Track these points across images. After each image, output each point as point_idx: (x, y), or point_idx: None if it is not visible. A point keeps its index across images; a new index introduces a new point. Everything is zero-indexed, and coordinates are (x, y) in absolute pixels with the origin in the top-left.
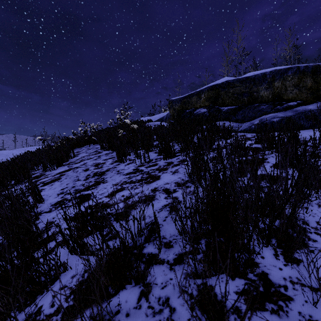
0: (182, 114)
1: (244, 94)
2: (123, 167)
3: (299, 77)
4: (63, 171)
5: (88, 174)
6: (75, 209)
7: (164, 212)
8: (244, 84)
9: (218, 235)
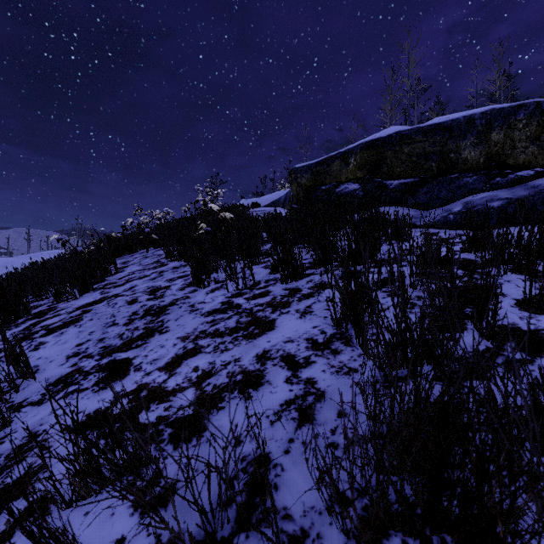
0: (314, 194)
1: (430, 155)
2: (203, 298)
3: (539, 122)
4: (90, 303)
5: (134, 311)
6: (91, 401)
7: (286, 424)
8: (430, 137)
9: (439, 528)
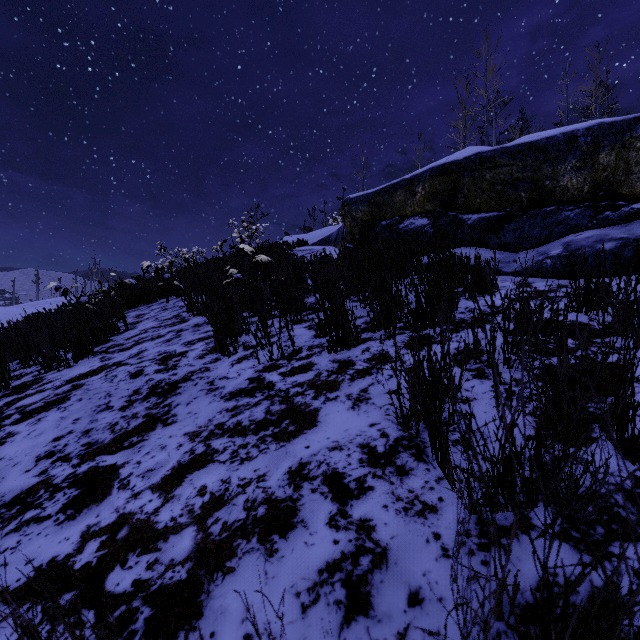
0: (373, 230)
1: (519, 183)
2: (226, 371)
3: None
4: (84, 375)
5: (137, 388)
6: (49, 541)
7: (326, 613)
8: (519, 160)
9: None
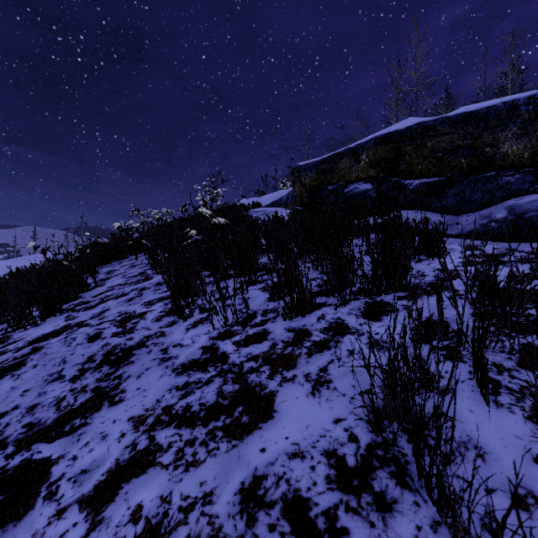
0: (320, 194)
1: (459, 150)
2: (181, 337)
3: None
4: (46, 335)
5: (92, 354)
6: None
7: None
8: (460, 129)
9: None
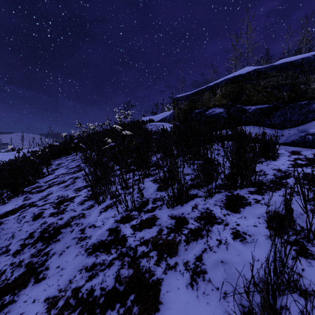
0: (190, 115)
1: (282, 87)
2: (95, 219)
3: None
4: (7, 213)
5: (32, 231)
6: None
7: None
8: (283, 73)
9: None
